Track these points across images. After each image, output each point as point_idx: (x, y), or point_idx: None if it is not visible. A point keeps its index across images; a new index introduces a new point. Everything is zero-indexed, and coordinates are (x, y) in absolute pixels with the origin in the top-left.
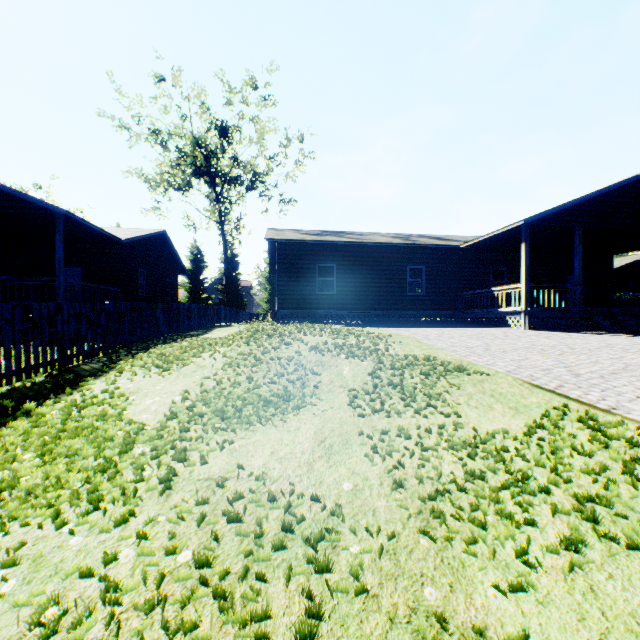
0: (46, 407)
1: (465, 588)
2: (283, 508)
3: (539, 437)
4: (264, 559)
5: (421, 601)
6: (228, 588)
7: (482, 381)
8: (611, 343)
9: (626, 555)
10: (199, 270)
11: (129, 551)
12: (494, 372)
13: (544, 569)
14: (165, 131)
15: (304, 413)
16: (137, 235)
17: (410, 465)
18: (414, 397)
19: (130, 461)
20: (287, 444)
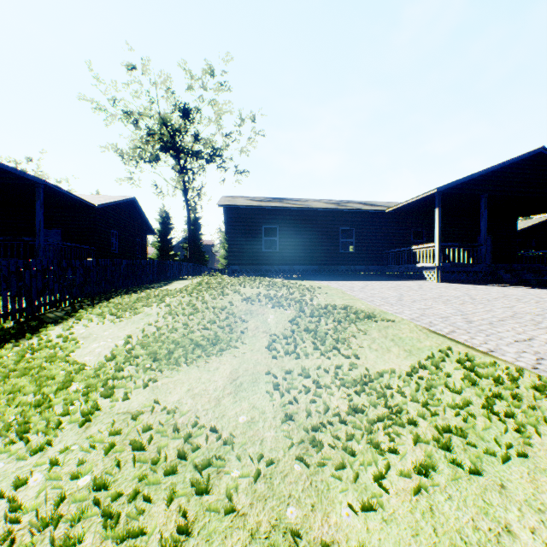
0: (4, 350)
1: (325, 508)
2: (184, 438)
3: (419, 376)
4: (155, 483)
5: (283, 519)
6: (117, 508)
7: (387, 327)
8: (508, 294)
9: (468, 479)
10: (167, 231)
11: (39, 476)
12: (400, 319)
13: (396, 491)
14: (136, 112)
15: (226, 355)
16: (109, 201)
17: (304, 400)
18: (324, 341)
19: (63, 397)
20: (204, 382)
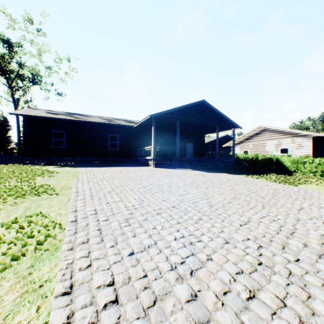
0: None
1: None
2: None
3: None
4: None
5: None
6: None
7: (47, 199)
8: (174, 173)
9: None
10: (5, 131)
11: None
12: (70, 192)
13: None
14: None
15: None
16: None
17: None
18: None
19: None
20: None
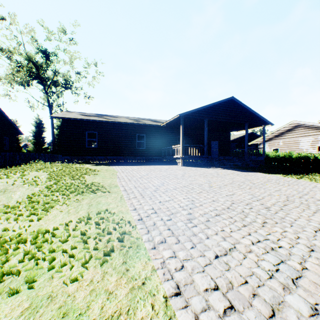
0: None
1: None
2: None
3: (52, 232)
4: None
5: None
6: None
7: (102, 196)
8: (206, 172)
9: None
10: (40, 132)
11: None
12: (119, 190)
13: None
14: (7, 49)
15: None
16: None
17: None
18: (36, 209)
19: None
20: None
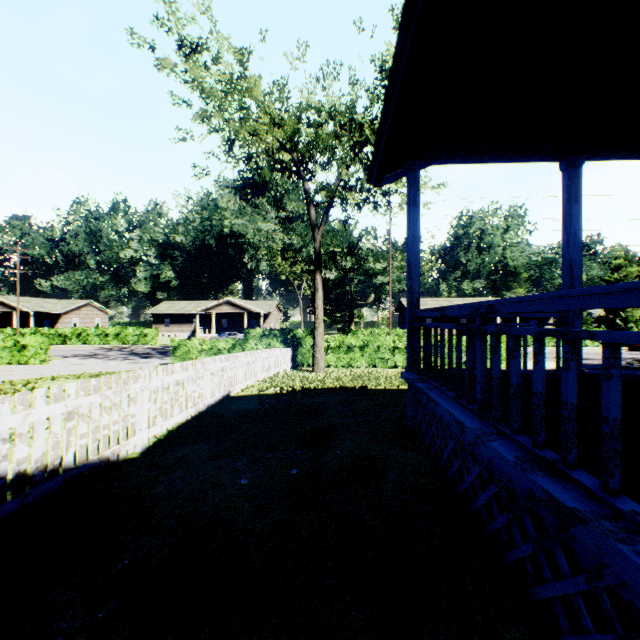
0: None
1: None
2: None
3: None
4: None
5: None
6: None
7: None
8: None
9: None
10: None
11: None
12: None
13: None
14: None
15: None
16: None
17: None
18: None
19: None
20: None
